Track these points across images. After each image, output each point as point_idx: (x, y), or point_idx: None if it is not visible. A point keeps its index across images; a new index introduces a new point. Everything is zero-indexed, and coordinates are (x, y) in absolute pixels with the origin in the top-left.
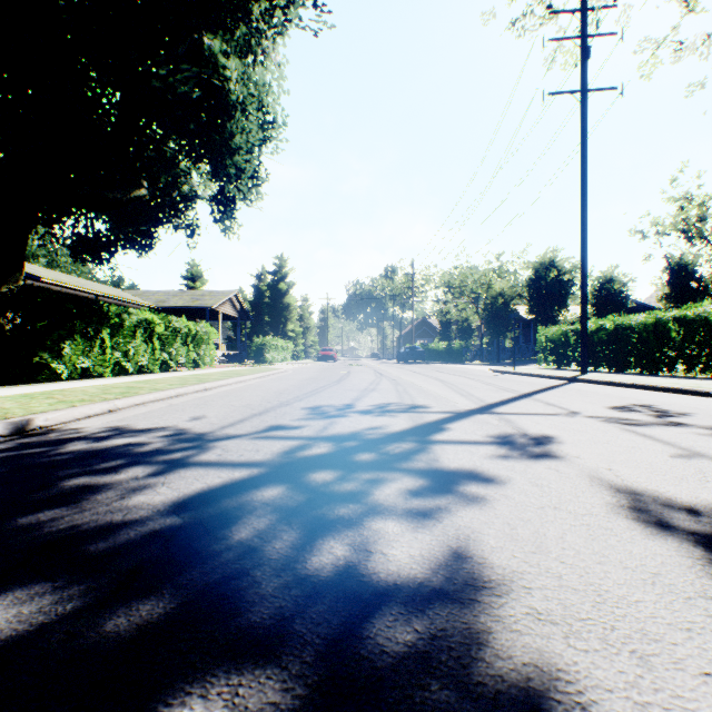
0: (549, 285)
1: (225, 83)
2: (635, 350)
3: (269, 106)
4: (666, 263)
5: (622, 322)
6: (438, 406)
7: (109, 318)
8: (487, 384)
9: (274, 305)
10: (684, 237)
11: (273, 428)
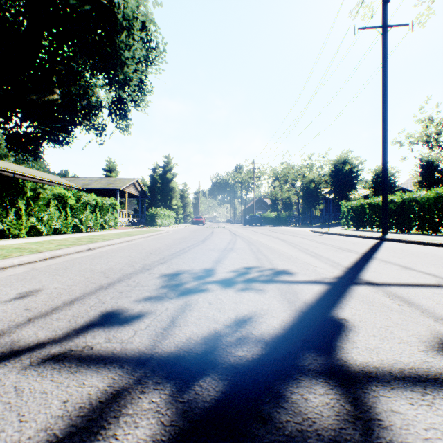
0: (344, 174)
1: (115, 9)
2: (419, 217)
3: (152, 35)
4: (419, 160)
5: (408, 196)
6: (301, 271)
7: (25, 192)
8: (321, 243)
9: (163, 188)
10: (427, 145)
11: (96, 324)
